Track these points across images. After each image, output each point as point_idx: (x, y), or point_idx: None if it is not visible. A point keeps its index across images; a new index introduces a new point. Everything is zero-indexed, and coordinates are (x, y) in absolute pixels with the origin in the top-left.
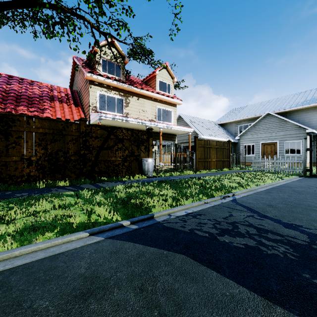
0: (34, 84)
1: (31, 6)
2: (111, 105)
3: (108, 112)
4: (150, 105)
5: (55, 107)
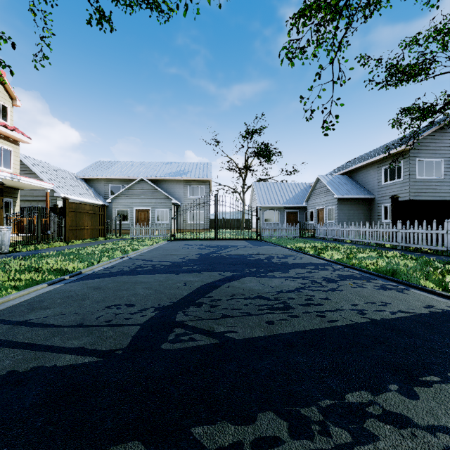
0: None
1: None
2: None
3: None
4: None
5: None
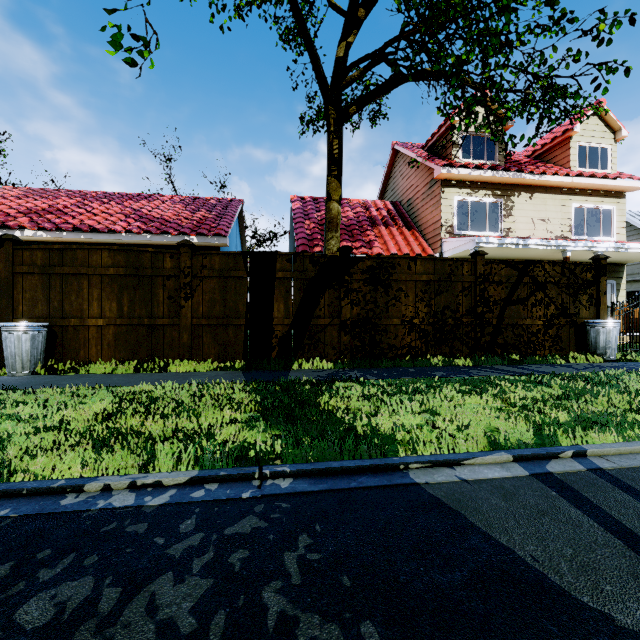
0: (344, 204)
1: (391, 88)
2: (478, 218)
3: (472, 232)
4: (557, 205)
5: (383, 236)
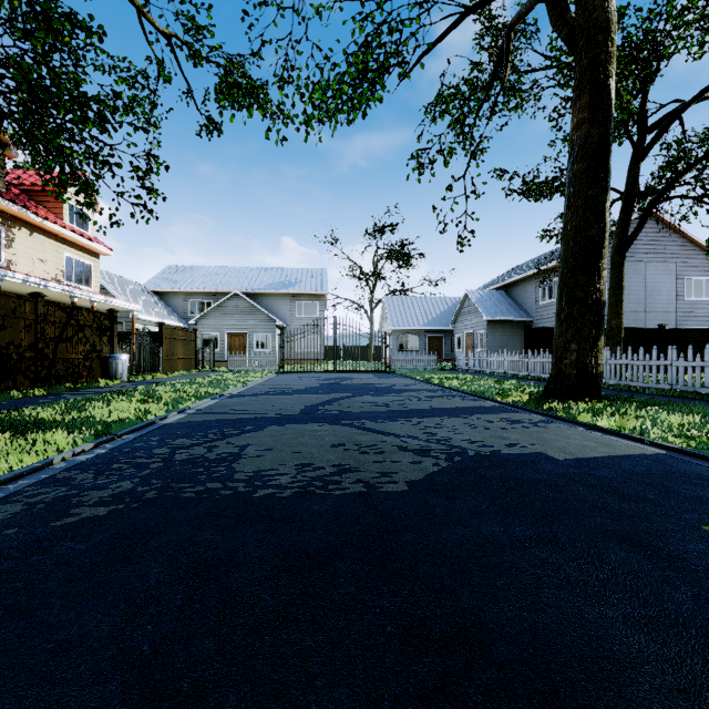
0: None
1: None
2: None
3: None
4: (53, 250)
5: None
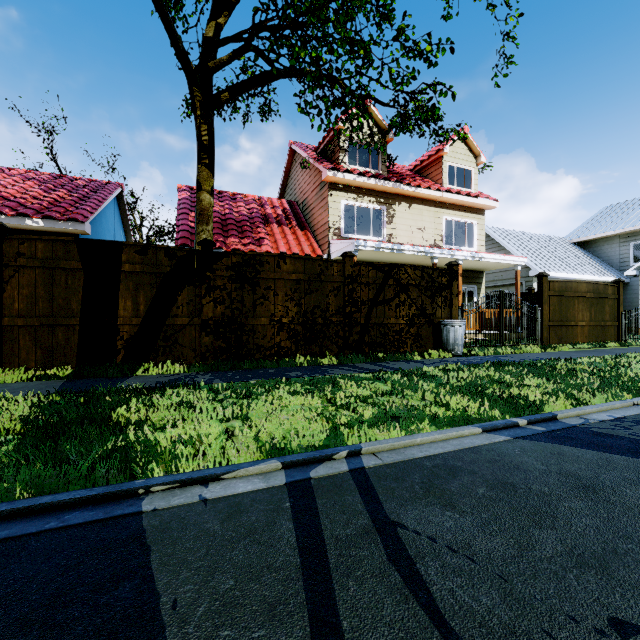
0: (238, 198)
1: (268, 81)
2: (363, 222)
3: (358, 236)
4: (431, 217)
5: (274, 235)
